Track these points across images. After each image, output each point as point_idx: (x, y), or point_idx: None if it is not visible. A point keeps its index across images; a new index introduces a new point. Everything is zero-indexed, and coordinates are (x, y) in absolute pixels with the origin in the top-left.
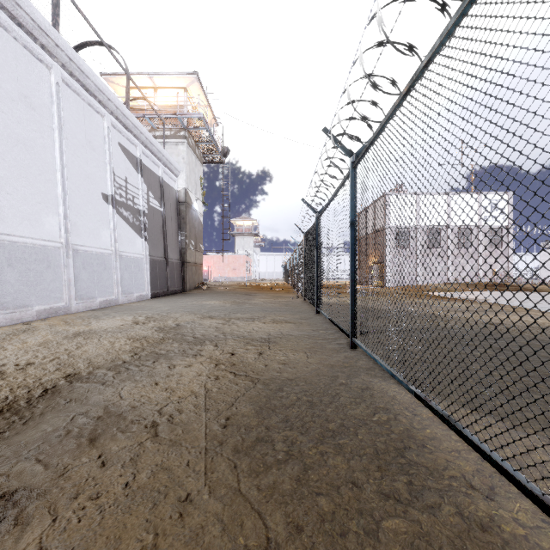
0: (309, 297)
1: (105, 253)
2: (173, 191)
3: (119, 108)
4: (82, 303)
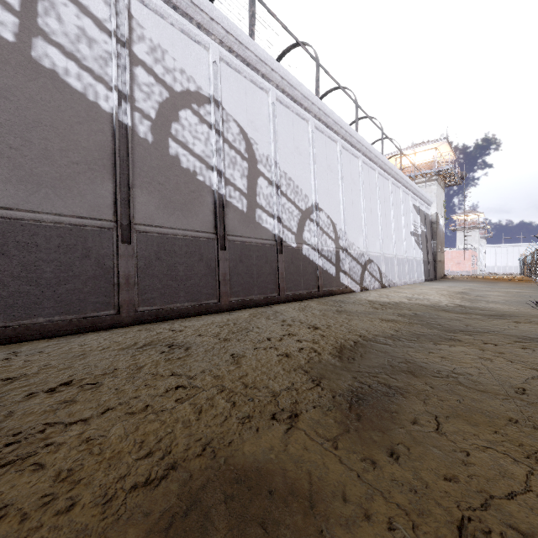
0: None
1: (412, 259)
2: (428, 216)
3: (414, 188)
4: (409, 281)
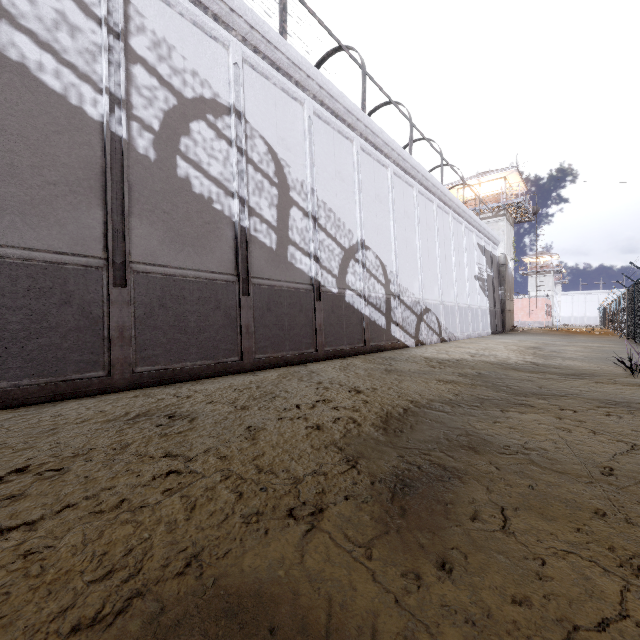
0: (630, 335)
1: (476, 308)
2: (495, 258)
3: (479, 224)
4: (473, 334)
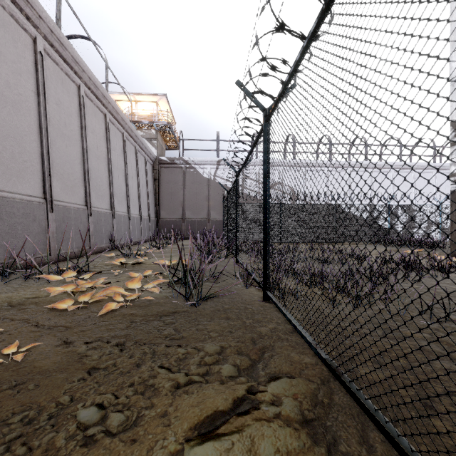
0: None
1: None
2: None
3: None
4: None
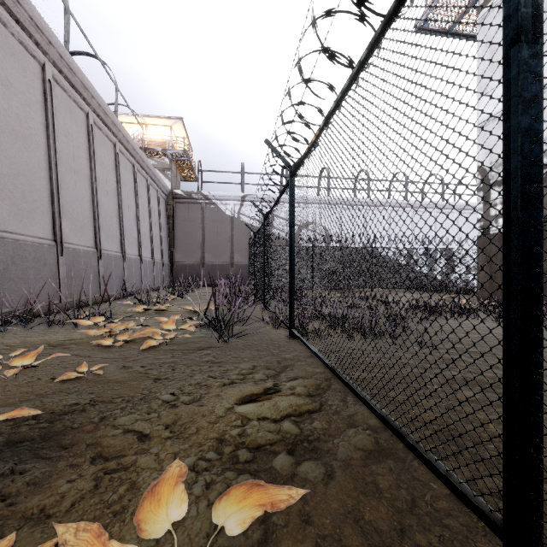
0: None
1: None
2: None
3: None
4: None
